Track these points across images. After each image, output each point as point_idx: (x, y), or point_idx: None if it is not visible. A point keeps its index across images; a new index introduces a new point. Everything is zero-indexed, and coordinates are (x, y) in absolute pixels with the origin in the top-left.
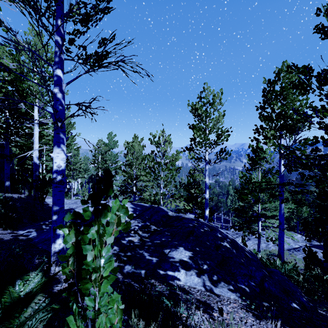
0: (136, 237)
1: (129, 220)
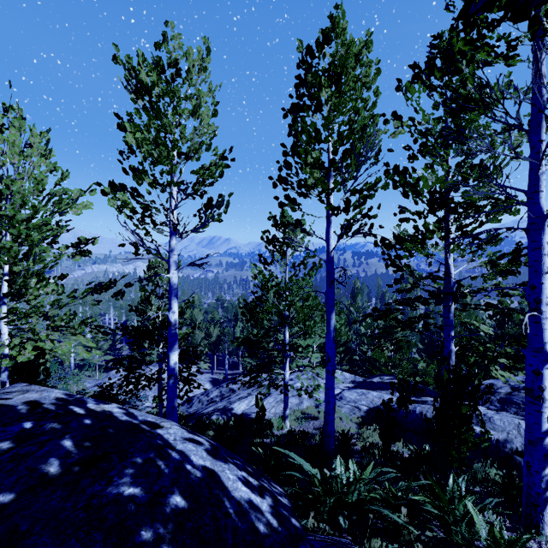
0: None
1: None
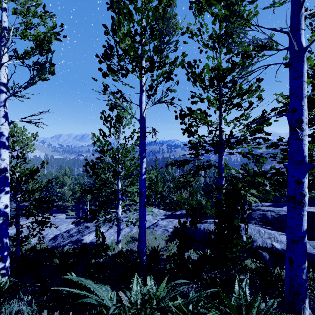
0: None
1: None
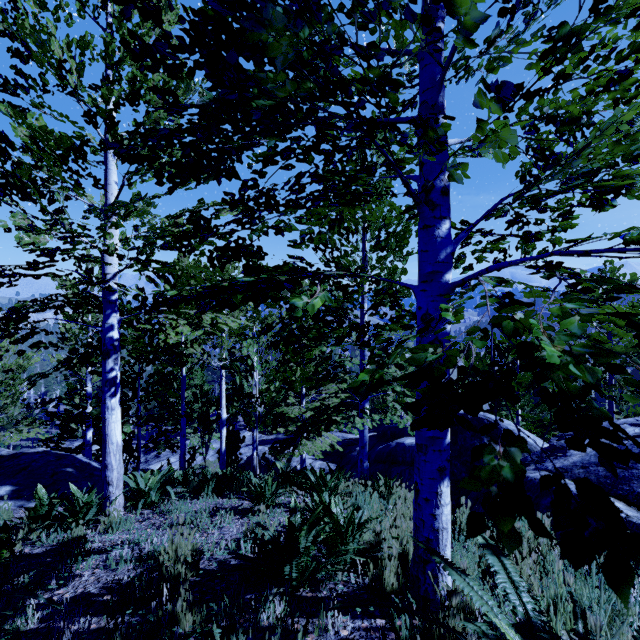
0: None
1: None
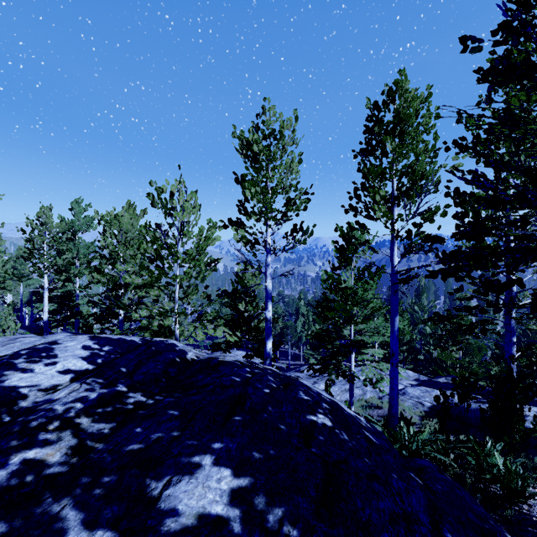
0: (60, 442)
1: (66, 383)
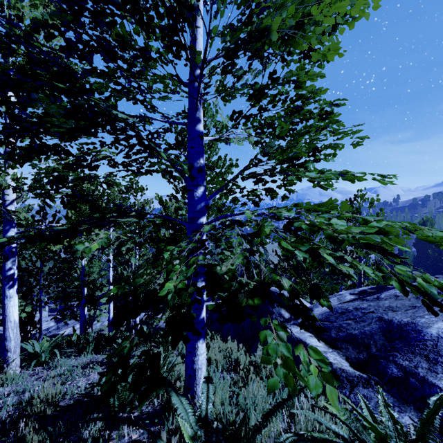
0: None
1: None
